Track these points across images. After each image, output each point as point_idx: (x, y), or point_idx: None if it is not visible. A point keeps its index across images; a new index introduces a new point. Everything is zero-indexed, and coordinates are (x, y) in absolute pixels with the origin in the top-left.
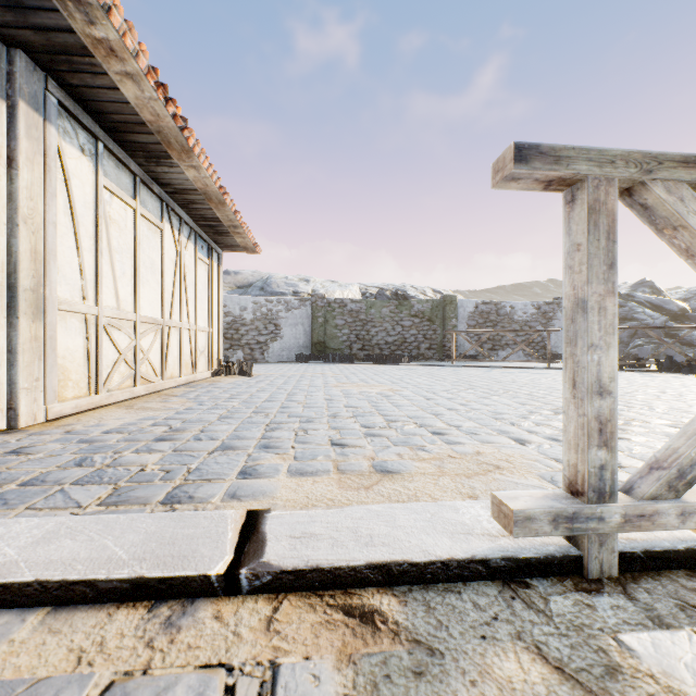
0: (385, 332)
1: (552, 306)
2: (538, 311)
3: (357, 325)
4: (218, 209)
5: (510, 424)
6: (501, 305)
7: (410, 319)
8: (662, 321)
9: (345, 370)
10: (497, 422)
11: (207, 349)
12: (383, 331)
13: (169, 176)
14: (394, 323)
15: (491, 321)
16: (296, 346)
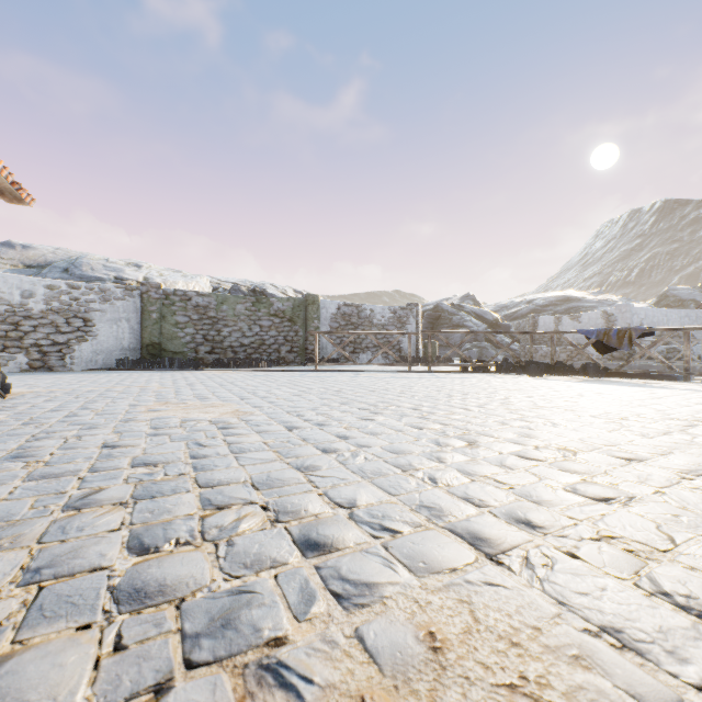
0: (240, 332)
1: (406, 311)
2: (395, 315)
3: (205, 324)
4: None
5: (432, 483)
6: (362, 307)
7: (270, 318)
8: (484, 328)
9: (181, 380)
10: (410, 479)
11: None
12: (238, 331)
13: None
14: (251, 322)
15: (352, 323)
16: (118, 348)
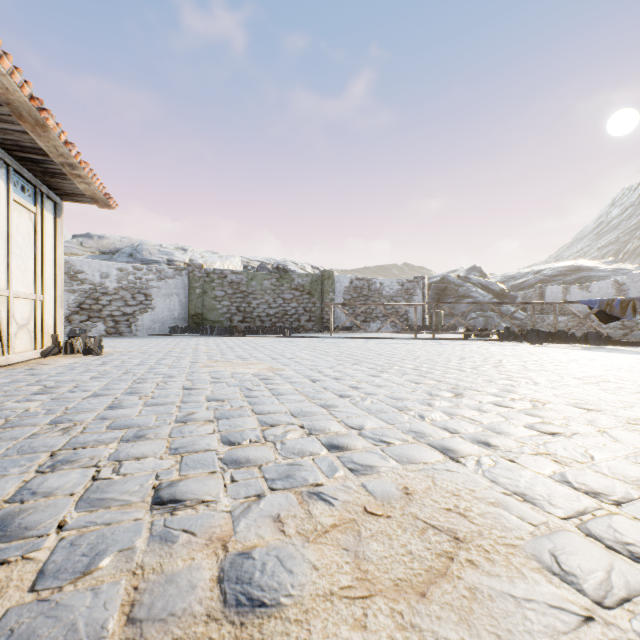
0: (267, 304)
1: (413, 283)
2: (402, 288)
3: (238, 297)
4: (37, 134)
5: (420, 418)
6: (372, 281)
7: (291, 292)
8: (489, 298)
9: (222, 344)
10: (404, 415)
11: (32, 322)
12: (264, 303)
13: None
14: (275, 296)
15: (363, 295)
16: (170, 318)
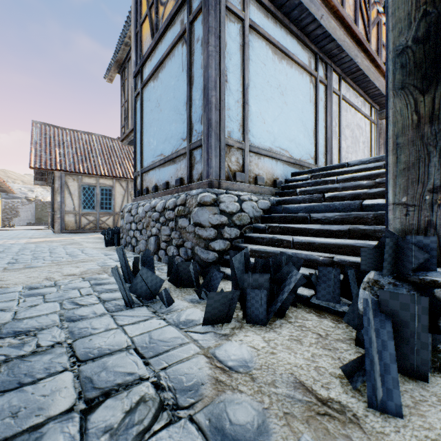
0: None
1: None
2: None
3: None
4: (8, 190)
5: None
6: None
7: None
8: None
9: None
10: None
11: None
12: None
13: (0, 188)
14: None
15: None
16: (27, 219)
